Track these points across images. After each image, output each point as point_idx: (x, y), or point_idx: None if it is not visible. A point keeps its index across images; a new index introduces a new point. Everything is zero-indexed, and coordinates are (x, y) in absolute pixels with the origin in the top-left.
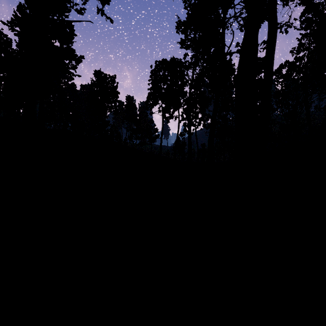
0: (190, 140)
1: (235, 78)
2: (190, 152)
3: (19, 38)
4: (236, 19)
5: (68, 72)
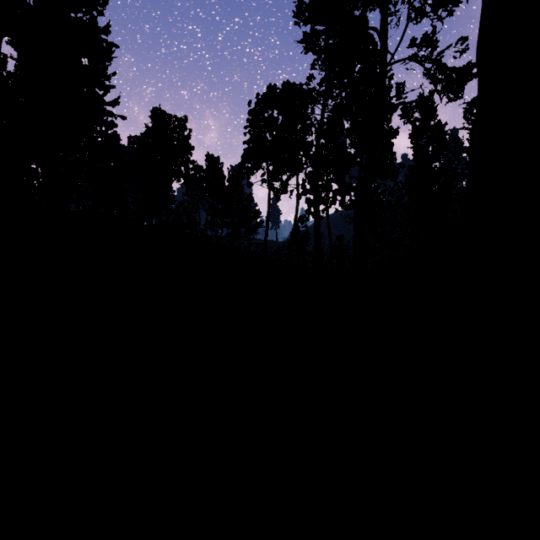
0: (318, 229)
1: (405, 109)
2: (318, 250)
3: (14, 50)
4: None
5: (103, 111)
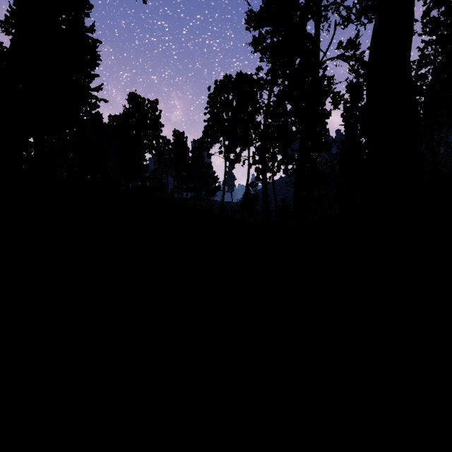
0: (266, 192)
1: (334, 97)
2: (266, 209)
3: None
4: (336, 9)
5: (89, 95)
